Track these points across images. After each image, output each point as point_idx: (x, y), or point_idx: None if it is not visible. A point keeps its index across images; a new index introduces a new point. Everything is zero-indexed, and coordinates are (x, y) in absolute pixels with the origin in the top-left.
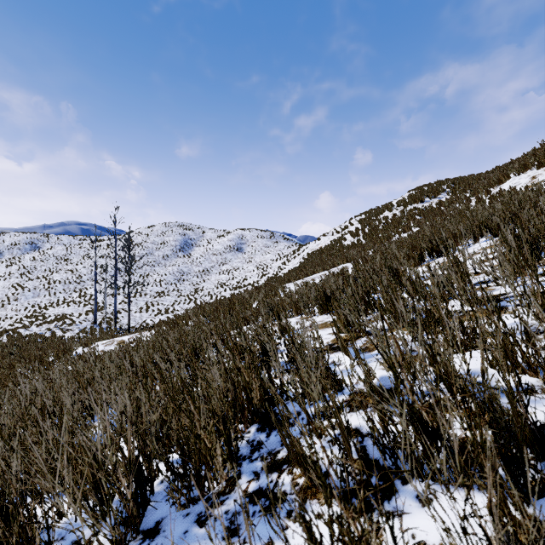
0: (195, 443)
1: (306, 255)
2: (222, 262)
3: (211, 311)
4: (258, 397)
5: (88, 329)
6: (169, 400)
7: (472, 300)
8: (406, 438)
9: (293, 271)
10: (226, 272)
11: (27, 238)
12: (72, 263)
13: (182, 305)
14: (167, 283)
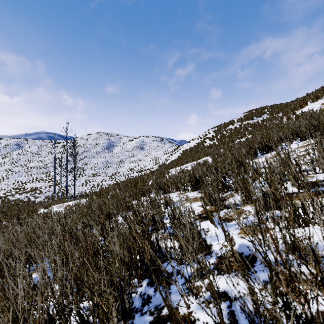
0: (94, 309)
1: (182, 151)
2: (131, 156)
3: (123, 186)
4: (148, 257)
5: (50, 196)
6: (81, 262)
7: (308, 187)
8: (277, 321)
9: (174, 161)
10: (134, 162)
11: (15, 141)
12: (42, 156)
13: (107, 181)
14: (98, 169)
